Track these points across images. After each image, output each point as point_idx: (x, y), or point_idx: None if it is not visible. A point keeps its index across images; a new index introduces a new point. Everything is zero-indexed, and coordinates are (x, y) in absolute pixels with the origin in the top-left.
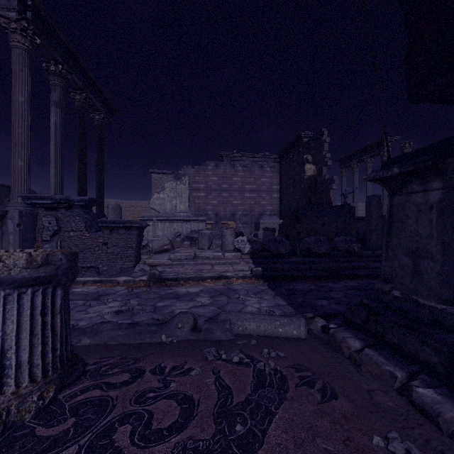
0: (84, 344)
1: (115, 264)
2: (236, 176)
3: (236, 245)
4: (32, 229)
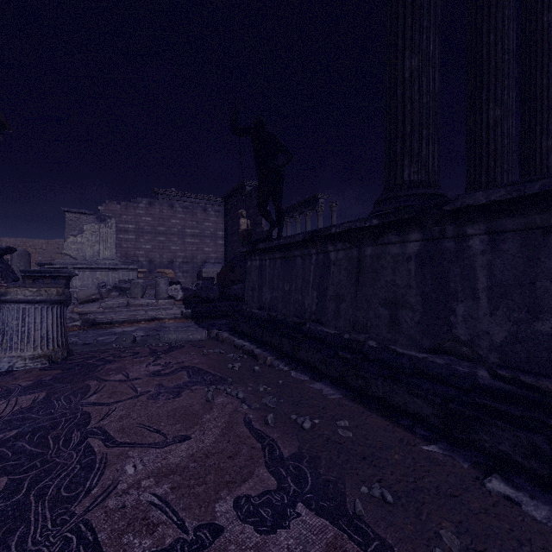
0: None
1: None
2: (175, 218)
3: (170, 293)
4: None
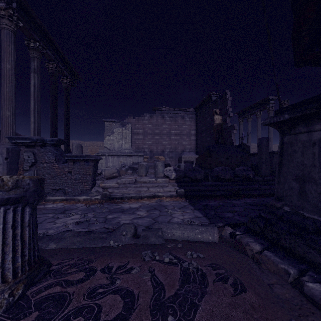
0: (50, 248)
1: (77, 187)
2: (165, 124)
3: (165, 173)
4: (17, 161)
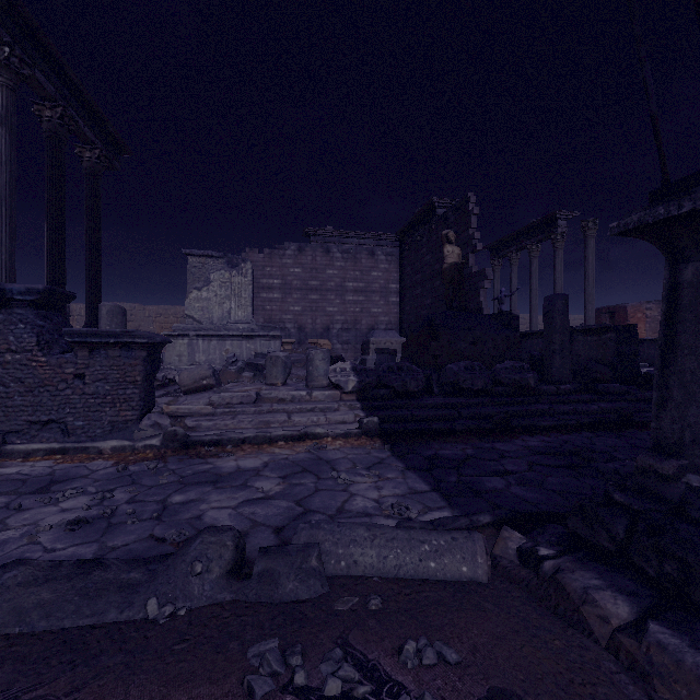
0: None
1: (100, 415)
2: (332, 267)
3: (332, 378)
4: None
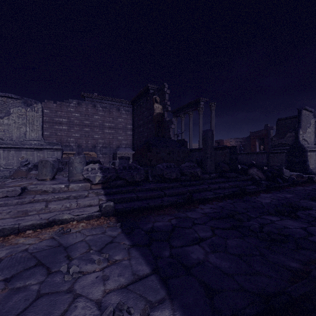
0: None
1: None
2: (97, 114)
3: (85, 174)
4: None
